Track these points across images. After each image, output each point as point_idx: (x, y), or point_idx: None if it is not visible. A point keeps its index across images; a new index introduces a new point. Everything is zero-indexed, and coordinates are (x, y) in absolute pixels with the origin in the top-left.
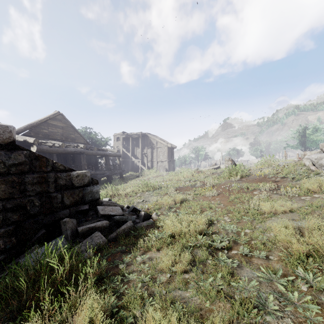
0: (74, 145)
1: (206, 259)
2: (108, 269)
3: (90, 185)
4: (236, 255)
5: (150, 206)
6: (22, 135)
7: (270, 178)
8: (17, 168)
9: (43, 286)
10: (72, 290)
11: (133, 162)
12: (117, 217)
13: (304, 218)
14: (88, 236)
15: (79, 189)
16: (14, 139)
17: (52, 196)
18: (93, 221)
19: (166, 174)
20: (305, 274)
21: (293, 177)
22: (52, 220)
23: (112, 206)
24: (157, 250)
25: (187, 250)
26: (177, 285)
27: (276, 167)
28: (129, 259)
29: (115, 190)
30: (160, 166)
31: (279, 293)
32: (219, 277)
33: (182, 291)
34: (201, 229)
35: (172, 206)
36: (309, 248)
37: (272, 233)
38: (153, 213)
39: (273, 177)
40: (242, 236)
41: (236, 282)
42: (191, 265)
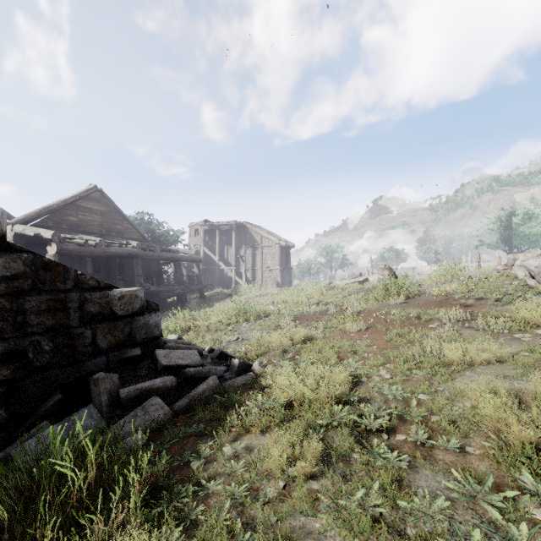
0: (122, 242)
1: (349, 452)
2: (170, 470)
3: (145, 313)
4: (404, 444)
5: (250, 348)
6: (32, 226)
7: (457, 301)
8: (10, 284)
9: (42, 513)
10: (98, 519)
11: (222, 272)
12: (191, 371)
13: (523, 375)
14: (139, 404)
15: (124, 320)
16: (5, 232)
17: (75, 333)
18: (149, 378)
19: (278, 292)
20: (536, 485)
21: (498, 298)
22: (75, 376)
23: (182, 350)
24: (261, 432)
25: (314, 433)
26: (297, 506)
27: (467, 280)
28: (211, 451)
29: (190, 319)
30: (268, 277)
31: (490, 525)
32: (376, 490)
33: (307, 518)
34: (339, 393)
35: (287, 348)
36: (540, 434)
37: (468, 402)
38: (255, 361)
39: (462, 298)
40: (413, 406)
41: (407, 500)
42: (323, 463)
